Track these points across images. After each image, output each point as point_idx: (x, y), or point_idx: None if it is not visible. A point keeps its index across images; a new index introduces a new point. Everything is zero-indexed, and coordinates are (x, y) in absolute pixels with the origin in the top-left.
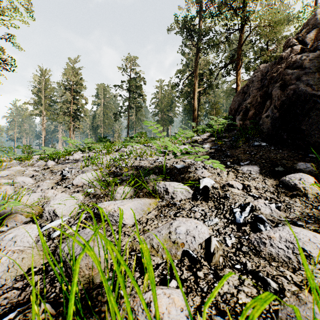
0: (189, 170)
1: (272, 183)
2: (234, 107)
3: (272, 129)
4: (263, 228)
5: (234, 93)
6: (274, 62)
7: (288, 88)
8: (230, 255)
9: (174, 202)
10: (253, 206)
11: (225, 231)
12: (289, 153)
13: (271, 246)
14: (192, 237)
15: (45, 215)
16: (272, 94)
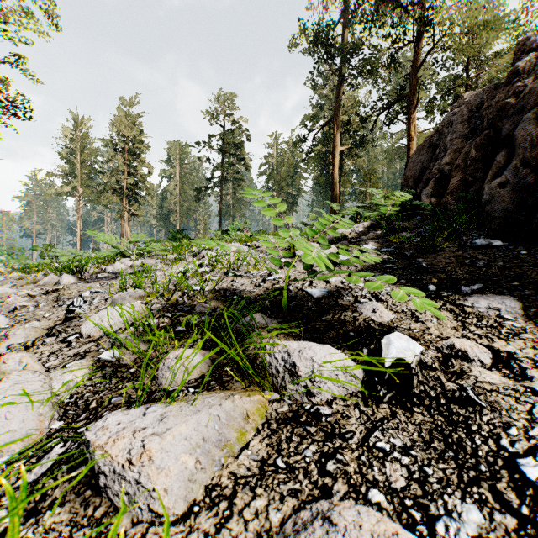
0: (341, 302)
1: None
2: (412, 173)
3: (517, 210)
4: None
5: (402, 155)
6: (493, 86)
7: None
8: None
9: (315, 408)
10: None
11: None
12: None
13: None
14: None
15: None
16: (515, 137)
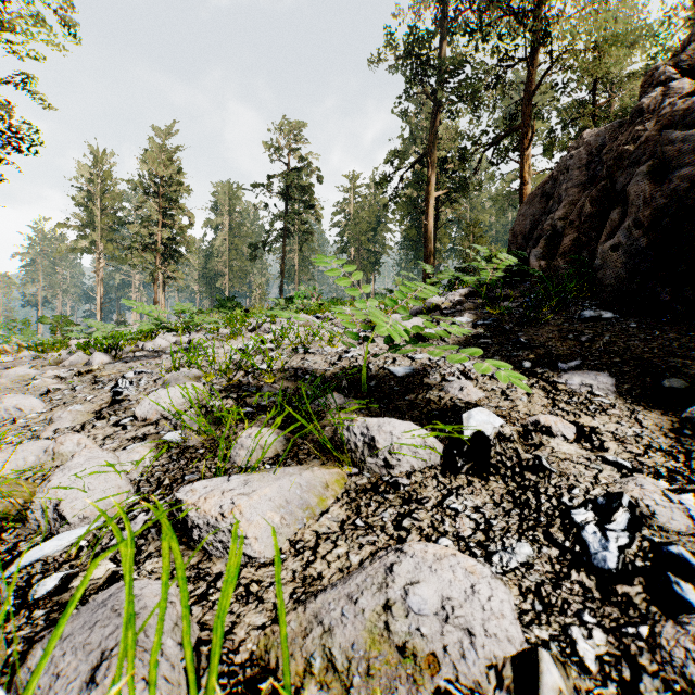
0: (427, 381)
1: (660, 424)
2: (522, 229)
3: (630, 278)
4: (693, 596)
5: (514, 202)
6: (617, 124)
7: (672, 176)
8: None
9: (394, 479)
10: (635, 505)
11: (562, 599)
12: (681, 338)
13: None
14: (464, 631)
15: (33, 518)
16: (629, 193)
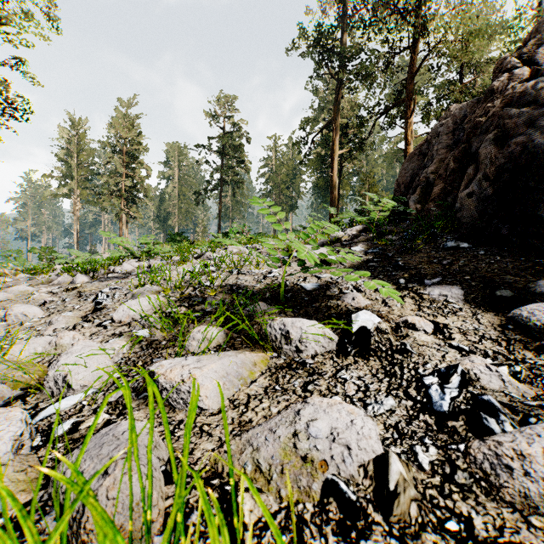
0: (329, 293)
1: (493, 322)
2: (404, 180)
3: (480, 217)
4: (495, 426)
5: (401, 158)
6: (476, 100)
7: (510, 142)
8: (431, 495)
9: (302, 360)
10: (466, 372)
11: (412, 430)
12: (515, 262)
13: (525, 477)
14: (344, 447)
15: (47, 386)
16: (480, 154)
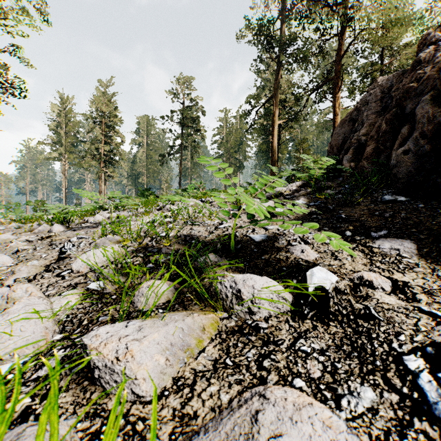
0: (277, 245)
1: None
2: (336, 142)
3: (417, 173)
4: None
5: (329, 127)
6: (401, 72)
7: None
8: None
9: (255, 323)
10: None
11: None
12: None
13: None
14: None
15: None
16: (415, 114)
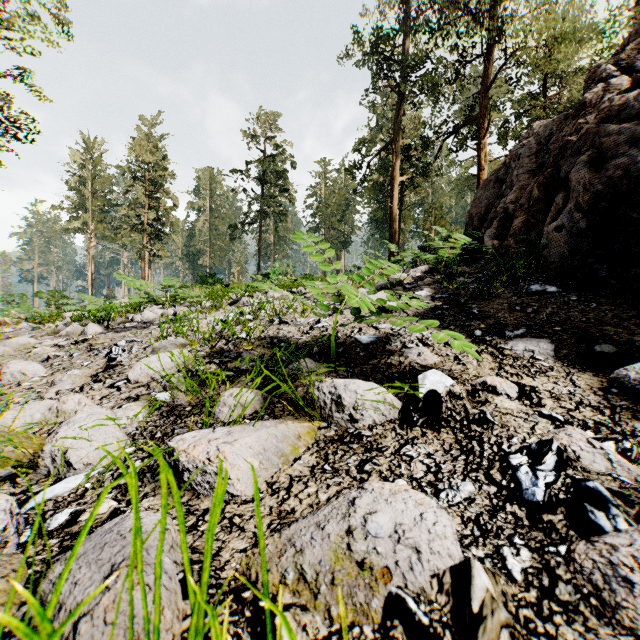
0: (389, 348)
1: (591, 384)
2: (477, 211)
3: (571, 256)
4: (605, 521)
5: (472, 186)
6: (564, 116)
7: (609, 165)
8: (525, 616)
9: (358, 431)
10: (563, 450)
11: (497, 526)
12: (615, 309)
13: None
14: (412, 550)
15: (43, 464)
16: (571, 180)
